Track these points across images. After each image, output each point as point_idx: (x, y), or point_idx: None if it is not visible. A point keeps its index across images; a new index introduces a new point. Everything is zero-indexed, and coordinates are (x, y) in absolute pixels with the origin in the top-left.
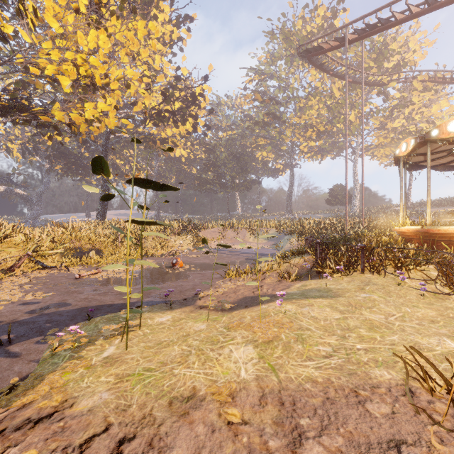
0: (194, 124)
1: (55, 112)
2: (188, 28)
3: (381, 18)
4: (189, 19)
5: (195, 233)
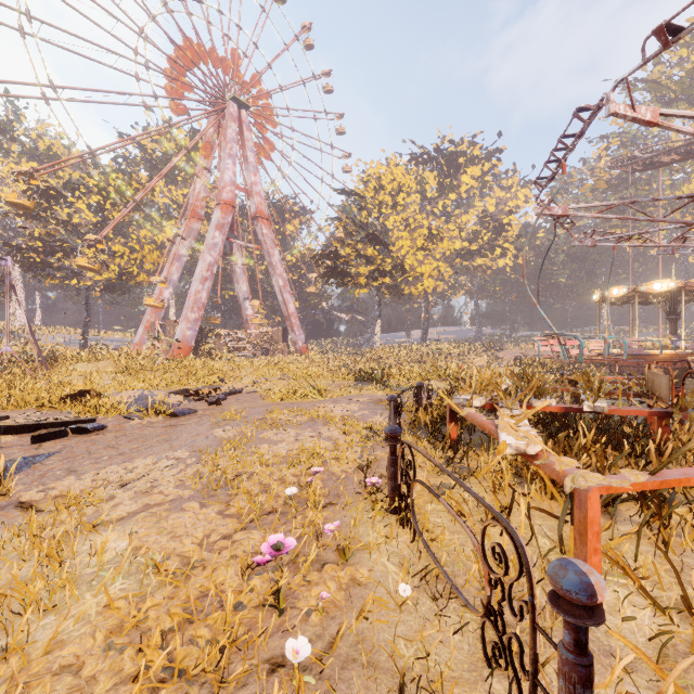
0: (504, 250)
1: (405, 291)
2: (498, 159)
3: (655, 160)
4: (498, 152)
5: (493, 353)
